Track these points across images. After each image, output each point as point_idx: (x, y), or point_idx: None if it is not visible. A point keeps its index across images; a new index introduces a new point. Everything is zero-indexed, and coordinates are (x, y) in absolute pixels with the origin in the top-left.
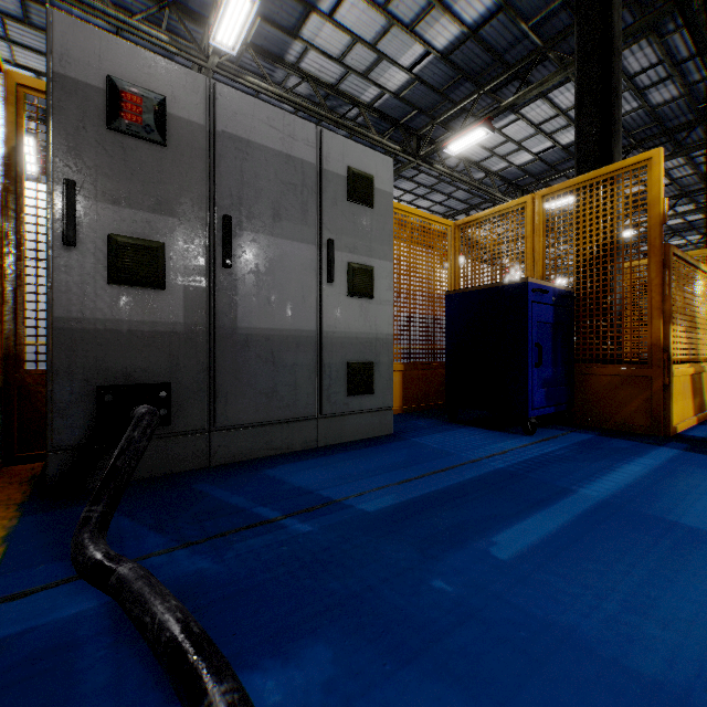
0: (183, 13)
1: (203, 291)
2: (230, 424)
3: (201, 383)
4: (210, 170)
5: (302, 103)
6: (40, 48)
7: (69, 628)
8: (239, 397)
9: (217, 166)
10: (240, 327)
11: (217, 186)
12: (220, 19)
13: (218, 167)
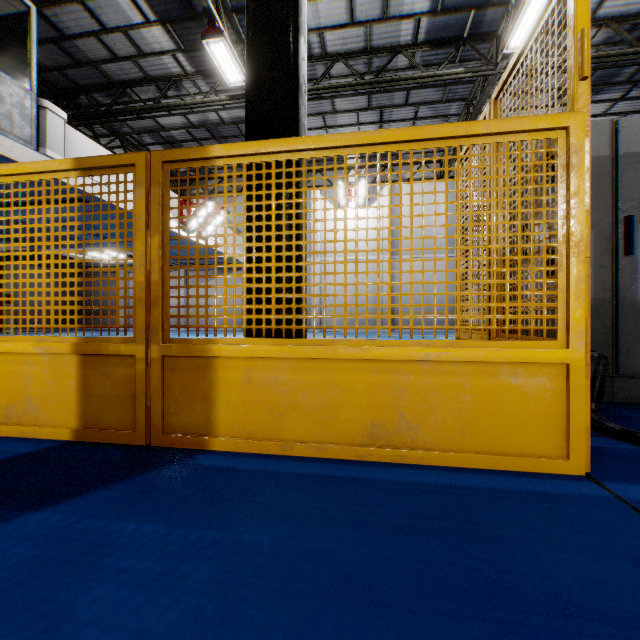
0: (475, 40)
1: (607, 274)
2: (629, 373)
3: (605, 341)
4: (611, 186)
5: (597, 54)
6: (373, 120)
7: (633, 452)
8: (636, 353)
9: (617, 181)
10: (637, 299)
11: (617, 196)
12: (515, 28)
13: (618, 182)
